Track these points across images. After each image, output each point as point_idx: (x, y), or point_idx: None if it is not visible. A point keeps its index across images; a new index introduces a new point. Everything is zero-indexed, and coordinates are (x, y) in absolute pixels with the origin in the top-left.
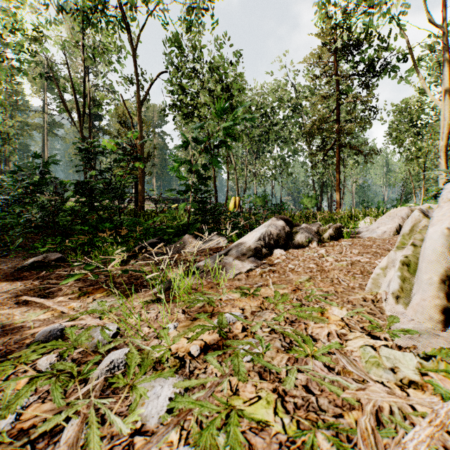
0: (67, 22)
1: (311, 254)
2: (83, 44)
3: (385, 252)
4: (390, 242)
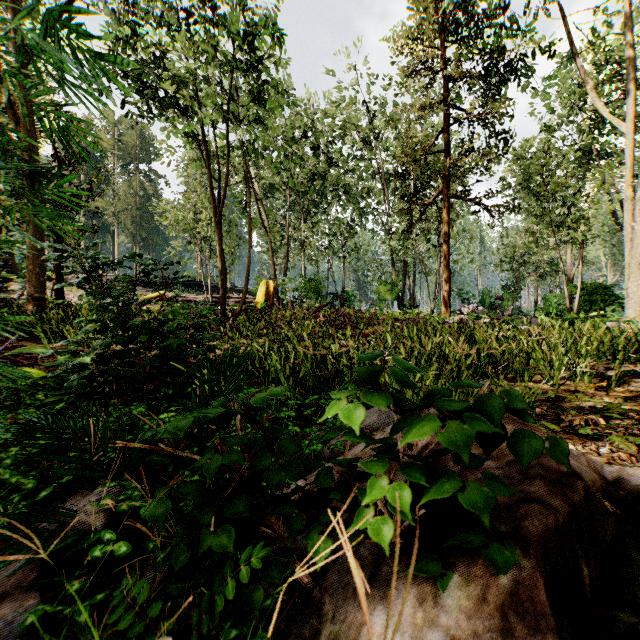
0: None
1: None
2: None
3: None
4: None
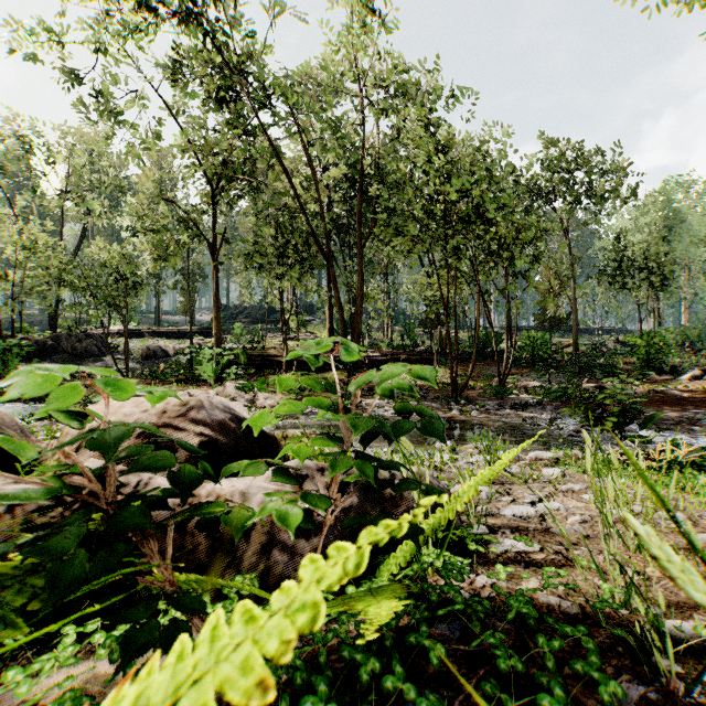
0: None
1: None
2: None
3: None
4: None
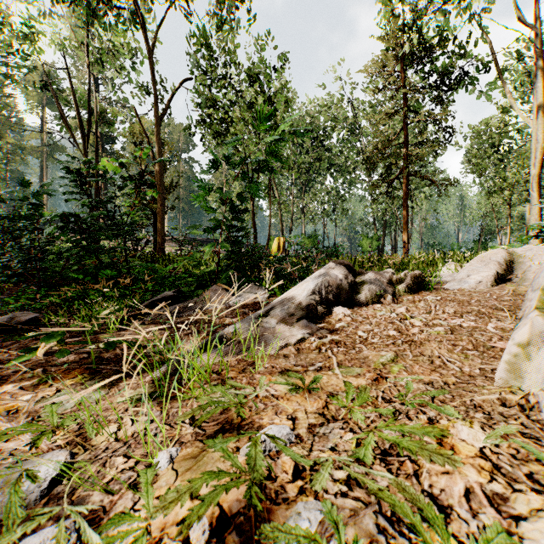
0: (68, 18)
1: (387, 315)
2: (87, 44)
3: (493, 311)
4: (493, 296)
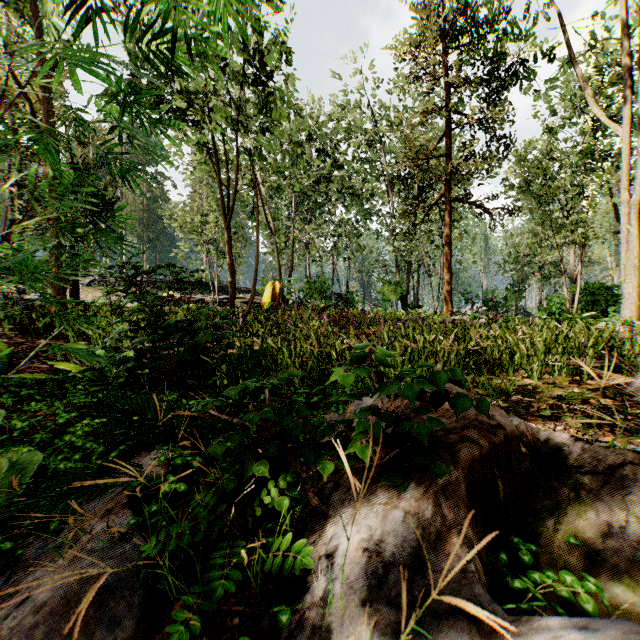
0: None
1: None
2: None
3: None
4: None
